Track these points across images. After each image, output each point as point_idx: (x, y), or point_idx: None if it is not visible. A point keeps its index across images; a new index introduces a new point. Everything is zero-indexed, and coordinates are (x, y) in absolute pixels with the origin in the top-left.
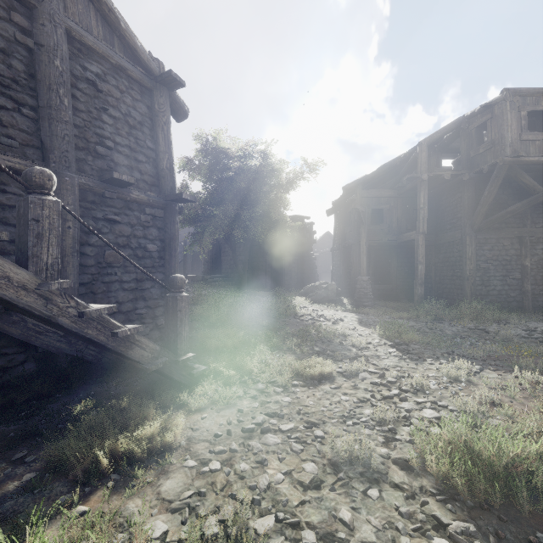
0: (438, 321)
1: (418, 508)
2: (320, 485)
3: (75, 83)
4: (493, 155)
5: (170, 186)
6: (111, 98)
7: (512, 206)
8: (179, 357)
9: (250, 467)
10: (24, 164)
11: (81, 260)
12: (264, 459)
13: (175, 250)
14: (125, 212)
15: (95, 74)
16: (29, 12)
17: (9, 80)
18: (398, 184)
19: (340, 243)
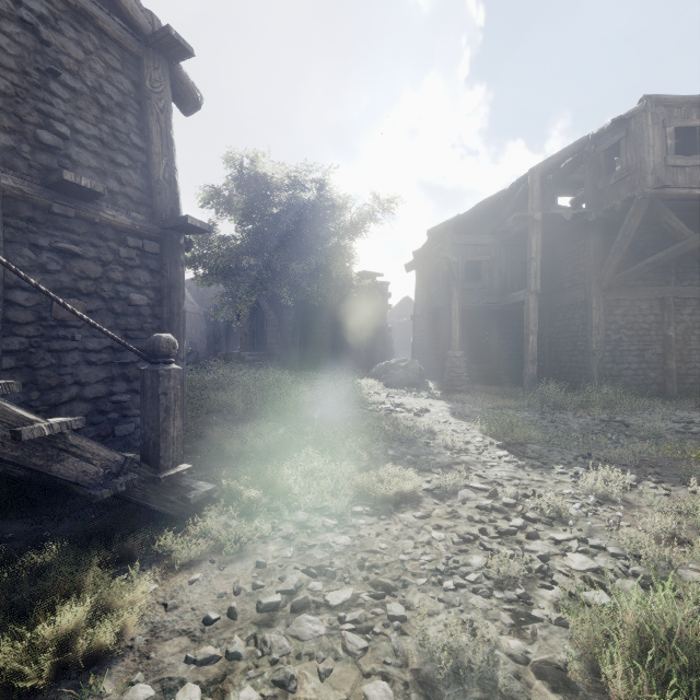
0: (558, 410)
1: None
2: None
3: None
4: (629, 187)
5: (169, 206)
6: (67, 58)
7: (653, 256)
8: (162, 472)
9: (260, 698)
10: None
11: (6, 313)
12: (289, 677)
13: (178, 305)
14: (92, 241)
15: (37, 14)
16: None
17: None
18: (501, 227)
19: (424, 308)
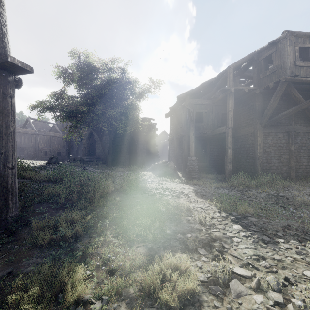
0: (246, 188)
1: None
2: None
3: None
4: (277, 76)
5: None
6: None
7: (286, 111)
8: None
9: None
10: None
11: None
12: None
13: (6, 127)
14: None
15: None
16: None
17: None
18: (213, 95)
19: (174, 135)
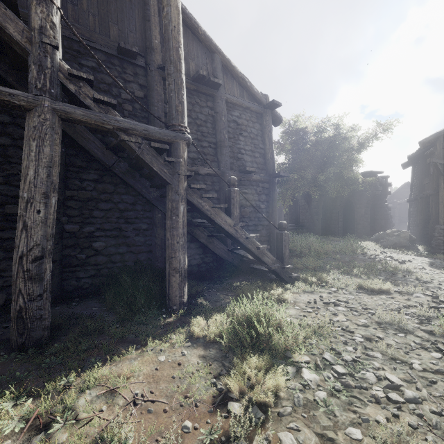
0: None
1: (429, 344)
2: (367, 326)
3: (228, 125)
4: None
5: (272, 168)
6: (243, 126)
7: None
8: (284, 266)
9: (328, 315)
10: (212, 170)
11: None
12: (335, 313)
13: (275, 207)
14: (250, 187)
15: (236, 116)
16: (212, 99)
17: (207, 133)
18: None
19: (417, 194)
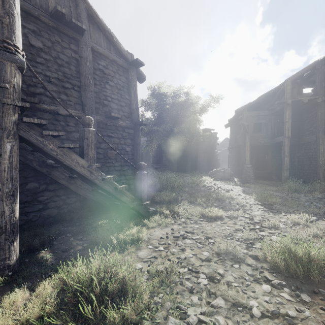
0: (297, 192)
1: (258, 274)
2: (210, 260)
3: (94, 72)
4: None
5: (136, 117)
6: (110, 76)
7: None
8: (143, 203)
9: (177, 251)
10: (75, 112)
11: (97, 156)
12: (183, 248)
13: (139, 150)
14: (116, 132)
15: (103, 66)
16: (77, 43)
17: (70, 75)
18: (271, 107)
19: (233, 145)
